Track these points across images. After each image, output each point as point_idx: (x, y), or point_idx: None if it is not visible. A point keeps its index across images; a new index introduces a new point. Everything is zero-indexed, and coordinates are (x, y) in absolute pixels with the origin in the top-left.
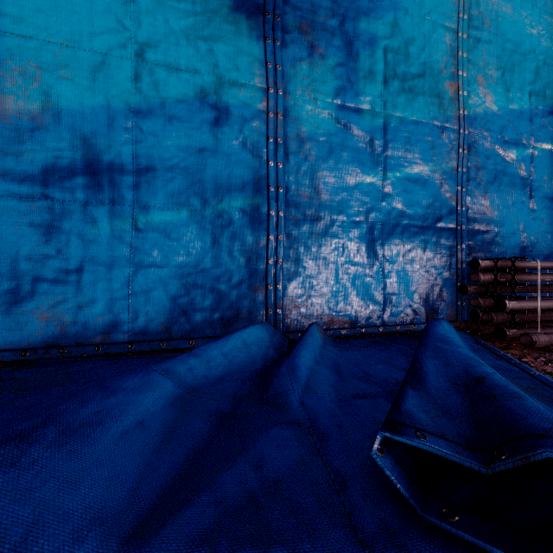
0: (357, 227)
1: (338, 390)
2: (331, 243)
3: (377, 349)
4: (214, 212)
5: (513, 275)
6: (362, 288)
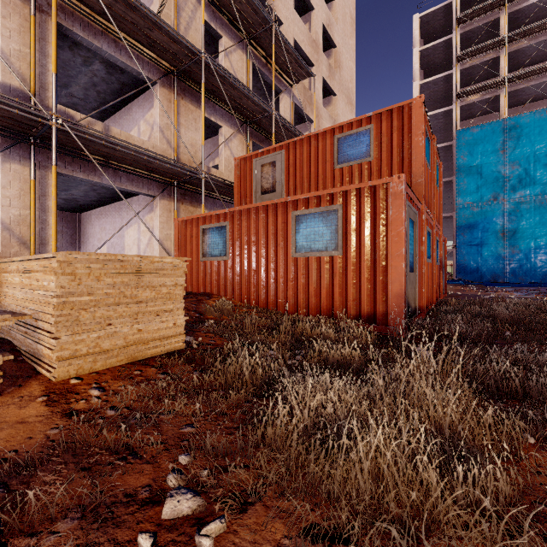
0: None
1: None
2: None
3: None
4: None
5: None
6: None
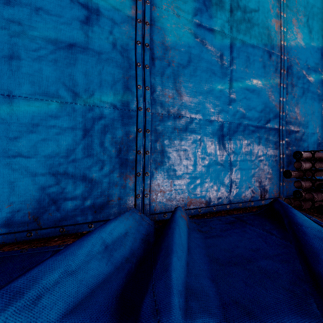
0: (210, 125)
1: None
2: (190, 137)
3: (237, 233)
4: (85, 106)
5: None
6: (214, 174)
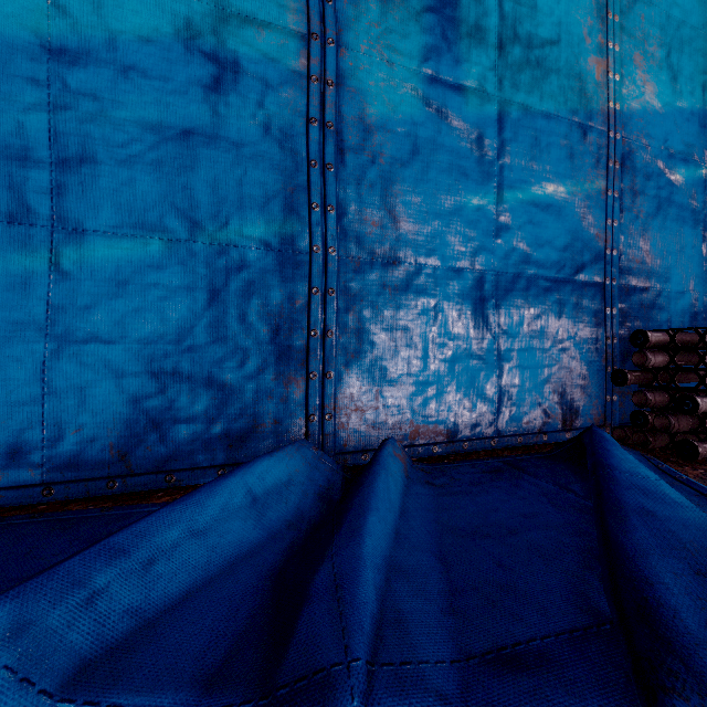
0: (457, 278)
1: (451, 632)
2: (416, 303)
3: (500, 489)
4: (212, 245)
5: (702, 355)
6: (465, 376)
